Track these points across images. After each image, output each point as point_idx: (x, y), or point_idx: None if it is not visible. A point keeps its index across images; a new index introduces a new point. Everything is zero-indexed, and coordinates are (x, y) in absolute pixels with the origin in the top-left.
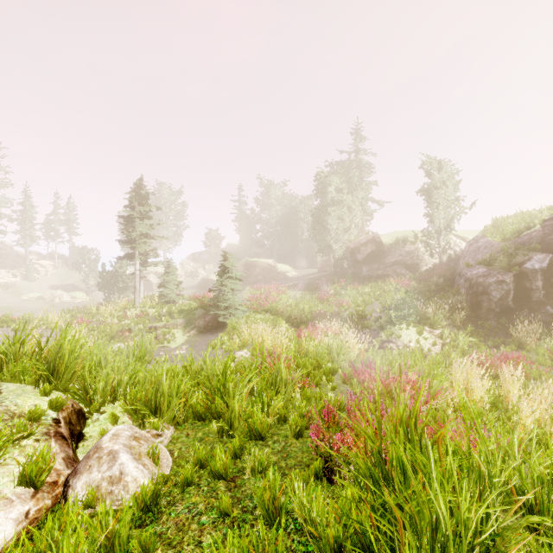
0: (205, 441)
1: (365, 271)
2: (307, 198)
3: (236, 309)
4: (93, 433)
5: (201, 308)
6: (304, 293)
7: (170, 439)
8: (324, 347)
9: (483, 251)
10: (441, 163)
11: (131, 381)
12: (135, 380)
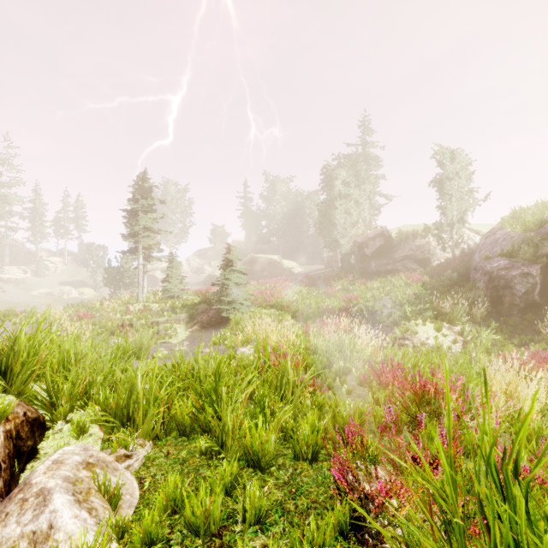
0: (188, 464)
1: (374, 266)
2: (313, 193)
3: (240, 304)
4: (50, 449)
5: (205, 303)
6: (310, 288)
7: (144, 460)
8: (334, 344)
9: (501, 244)
10: (453, 153)
11: (107, 382)
12: (111, 381)
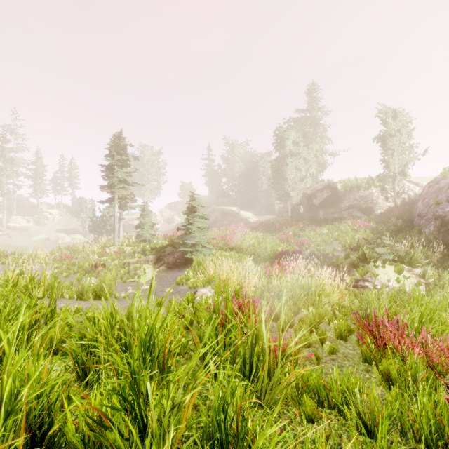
0: None
1: (322, 215)
2: (266, 154)
3: (202, 247)
4: None
5: (171, 246)
6: (265, 234)
7: None
8: (299, 286)
9: (447, 191)
10: (395, 112)
11: None
12: None
